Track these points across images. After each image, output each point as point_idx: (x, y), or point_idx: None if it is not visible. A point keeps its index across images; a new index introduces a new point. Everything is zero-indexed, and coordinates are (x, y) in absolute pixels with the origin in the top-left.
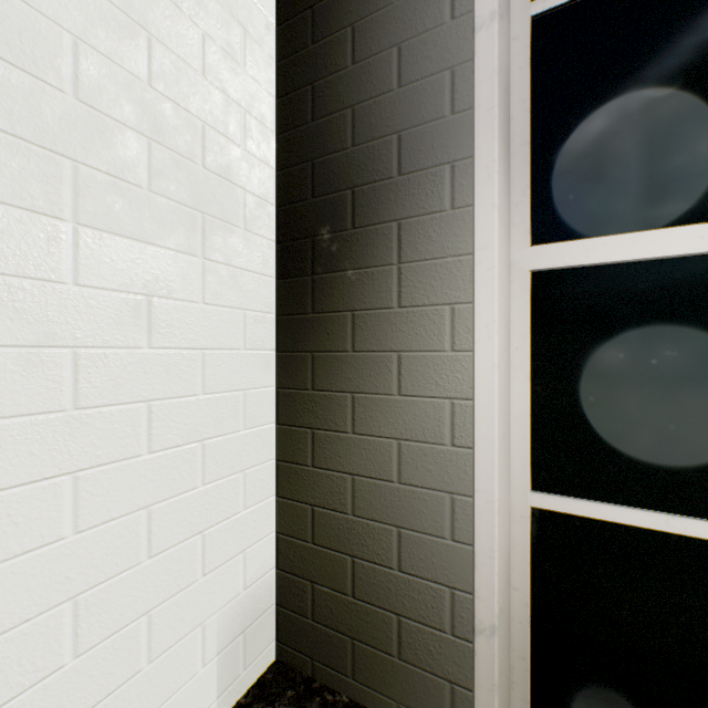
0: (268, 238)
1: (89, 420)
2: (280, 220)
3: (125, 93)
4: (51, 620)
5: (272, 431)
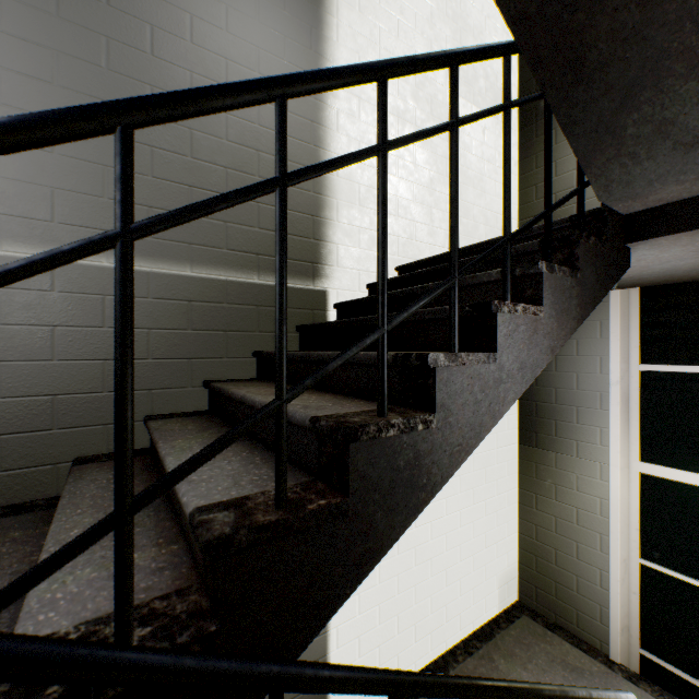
0: (514, 115)
1: (475, 159)
2: (519, 108)
3: (480, 68)
4: (469, 207)
5: (516, 195)
